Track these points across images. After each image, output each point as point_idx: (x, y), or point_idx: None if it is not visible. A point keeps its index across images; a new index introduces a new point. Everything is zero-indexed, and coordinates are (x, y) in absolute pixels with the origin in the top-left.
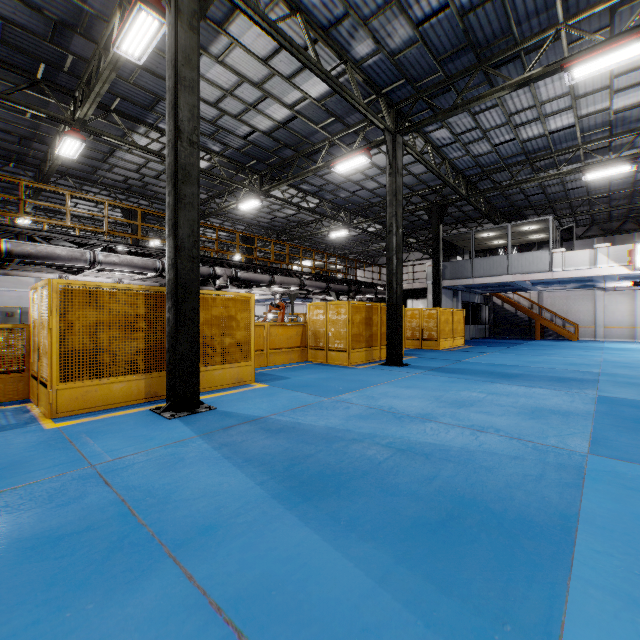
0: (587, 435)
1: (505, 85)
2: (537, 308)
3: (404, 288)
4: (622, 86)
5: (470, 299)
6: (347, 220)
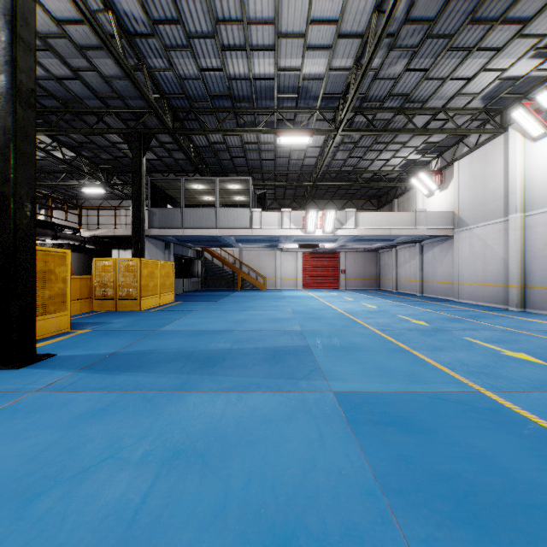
0: None
1: None
2: (239, 263)
3: (103, 234)
4: (314, 44)
5: (183, 252)
6: None
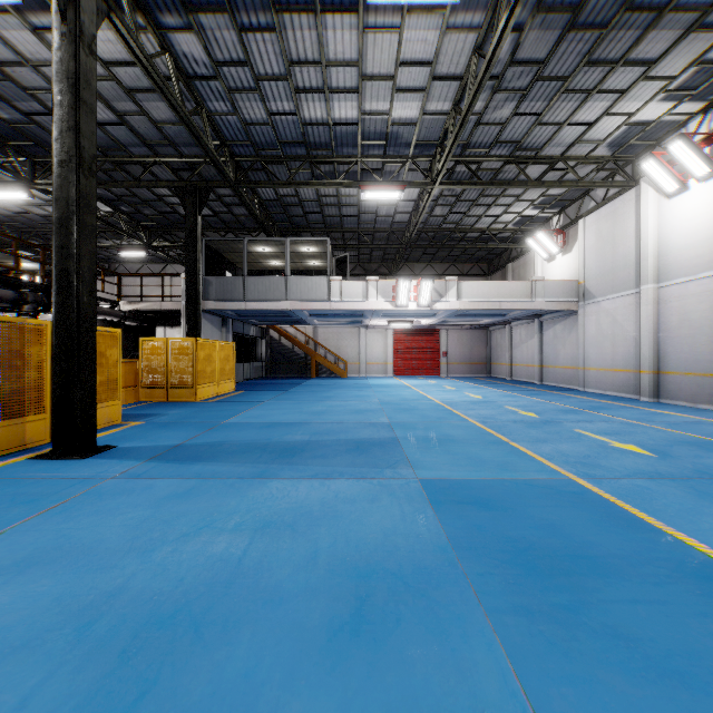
0: None
1: None
2: (313, 344)
3: (147, 308)
4: (404, 86)
5: (244, 330)
6: (26, 172)
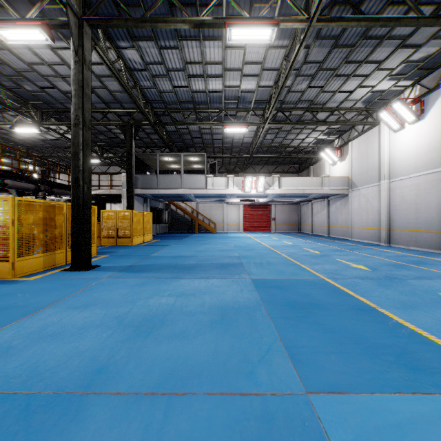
0: (281, 345)
1: (186, 20)
2: (196, 213)
3: (102, 193)
4: (247, 73)
5: (156, 205)
6: (37, 118)
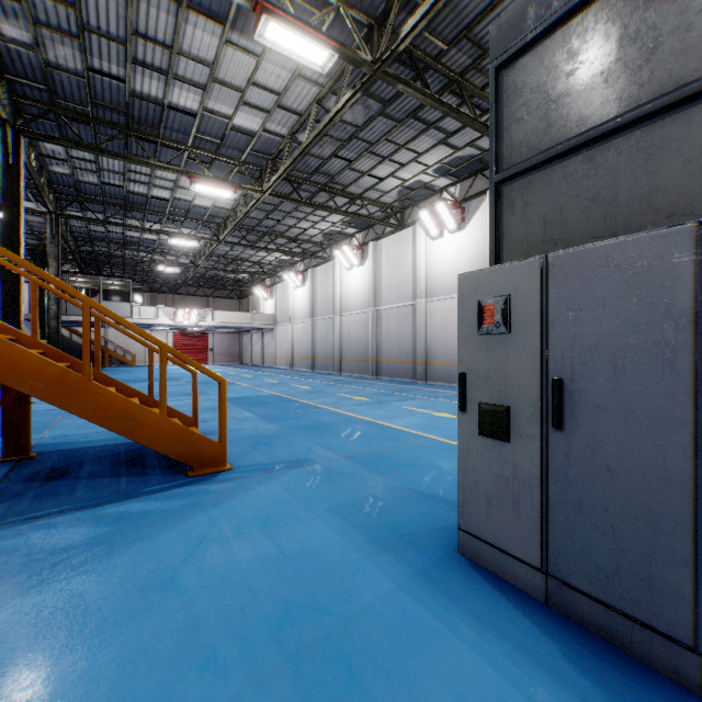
0: None
1: (140, 227)
2: (104, 341)
3: None
4: None
5: None
6: None
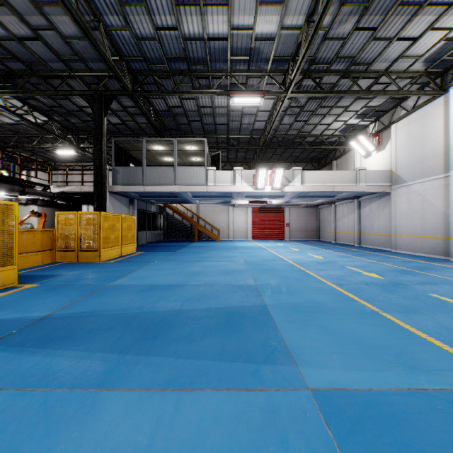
0: None
1: None
2: (196, 217)
3: (71, 190)
4: None
5: (147, 208)
6: None
